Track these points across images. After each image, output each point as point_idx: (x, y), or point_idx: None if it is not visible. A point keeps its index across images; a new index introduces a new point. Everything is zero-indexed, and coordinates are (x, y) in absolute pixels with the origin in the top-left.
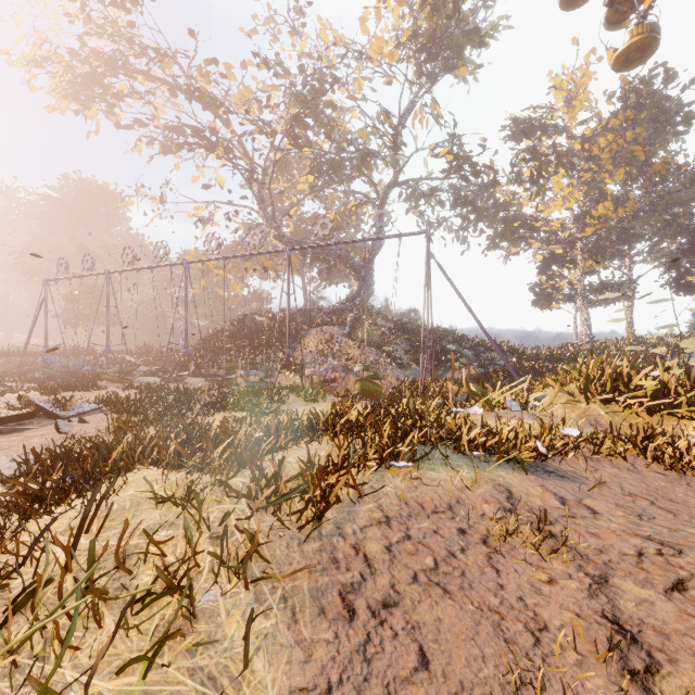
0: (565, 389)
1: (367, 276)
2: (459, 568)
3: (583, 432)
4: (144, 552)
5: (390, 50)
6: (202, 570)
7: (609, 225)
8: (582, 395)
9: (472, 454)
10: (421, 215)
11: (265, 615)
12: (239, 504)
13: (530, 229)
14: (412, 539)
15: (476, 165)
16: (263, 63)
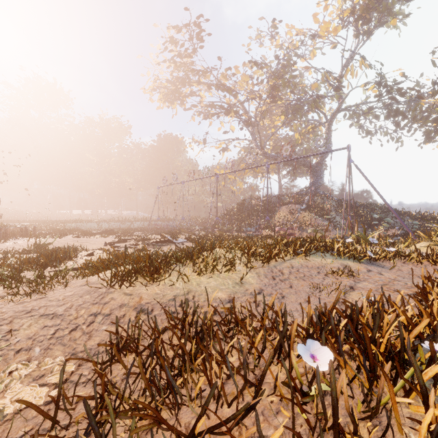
0: (435, 239)
1: (319, 172)
2: (311, 278)
3: (411, 254)
4: (224, 258)
5: (334, 27)
6: (236, 264)
7: None
8: None
9: (331, 251)
10: (361, 127)
11: (252, 274)
12: (245, 255)
13: None
14: (299, 271)
15: (401, 89)
16: (254, 64)
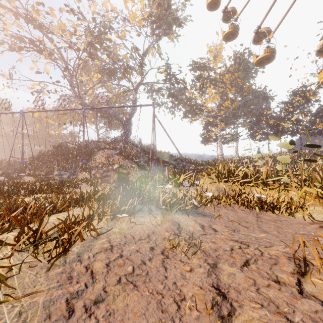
0: (210, 176)
1: (128, 126)
2: (146, 270)
3: (215, 194)
4: None
5: (139, 19)
6: None
7: (229, 110)
8: (217, 179)
9: (162, 207)
10: (154, 100)
11: None
12: (4, 250)
13: (200, 110)
14: (123, 257)
15: (177, 79)
16: (70, 10)
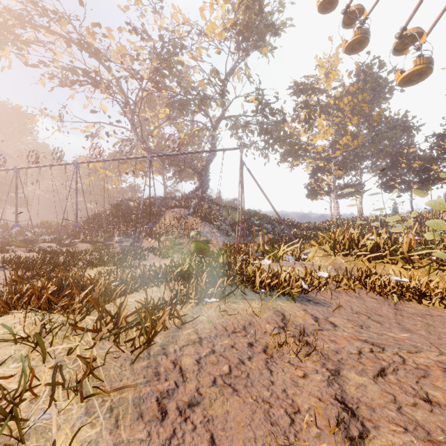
0: (322, 247)
1: (205, 176)
2: (246, 371)
3: (331, 274)
4: None
5: (219, 31)
6: (42, 394)
7: (349, 150)
8: (332, 251)
9: (260, 291)
10: (240, 139)
11: (92, 425)
12: (85, 337)
13: (305, 150)
14: (215, 353)
15: (272, 109)
16: (133, 30)
